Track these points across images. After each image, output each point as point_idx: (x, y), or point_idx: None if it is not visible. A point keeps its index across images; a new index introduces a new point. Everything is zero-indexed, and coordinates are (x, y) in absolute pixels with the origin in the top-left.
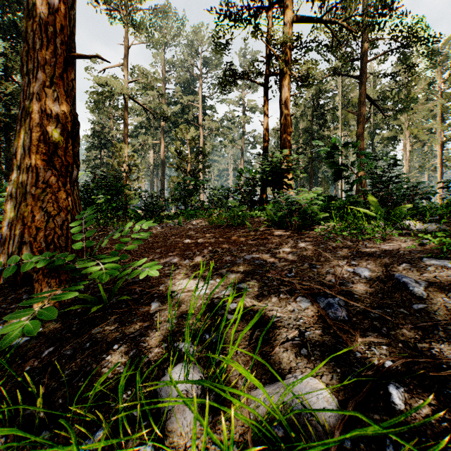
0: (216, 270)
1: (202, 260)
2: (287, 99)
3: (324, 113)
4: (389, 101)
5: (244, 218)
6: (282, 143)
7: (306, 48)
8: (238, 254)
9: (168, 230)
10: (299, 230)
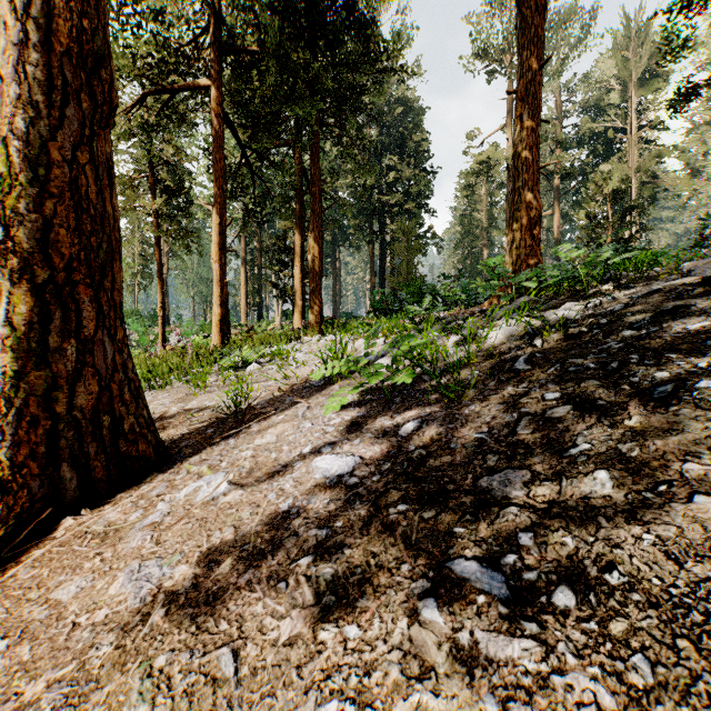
0: None
1: None
2: None
3: None
4: None
5: None
6: None
7: None
8: None
9: None
10: None
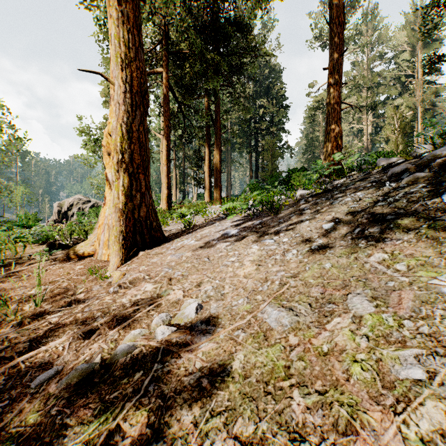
0: None
1: None
2: None
3: None
4: None
5: None
6: None
7: None
8: None
9: None
10: None
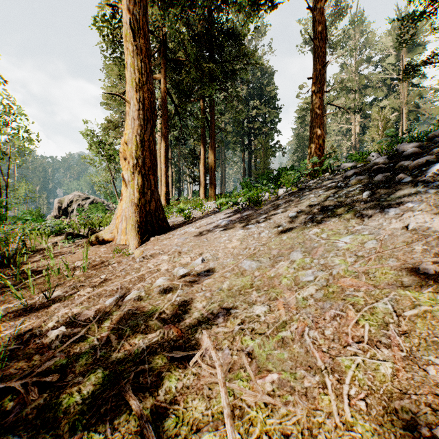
0: None
1: None
2: None
3: None
4: None
5: None
6: None
7: None
8: None
9: None
10: None
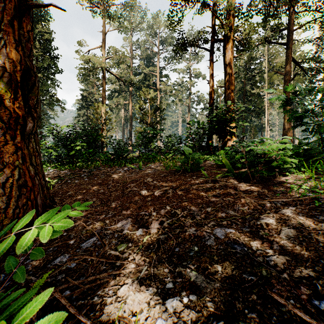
0: (179, 260)
1: (159, 232)
2: (231, 60)
3: (254, 75)
4: (311, 62)
5: (198, 165)
6: (226, 97)
7: (247, 16)
8: (203, 222)
9: (129, 175)
10: (265, 184)
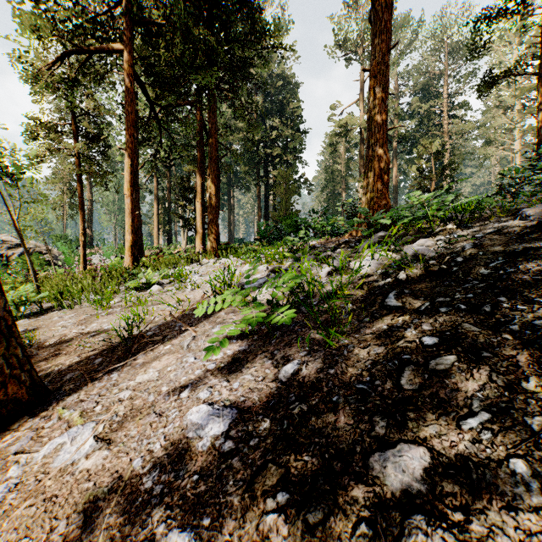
0: None
1: None
2: None
3: None
4: None
5: None
6: None
7: None
8: None
9: None
10: None
